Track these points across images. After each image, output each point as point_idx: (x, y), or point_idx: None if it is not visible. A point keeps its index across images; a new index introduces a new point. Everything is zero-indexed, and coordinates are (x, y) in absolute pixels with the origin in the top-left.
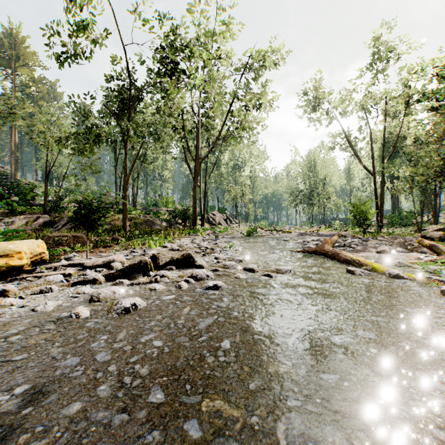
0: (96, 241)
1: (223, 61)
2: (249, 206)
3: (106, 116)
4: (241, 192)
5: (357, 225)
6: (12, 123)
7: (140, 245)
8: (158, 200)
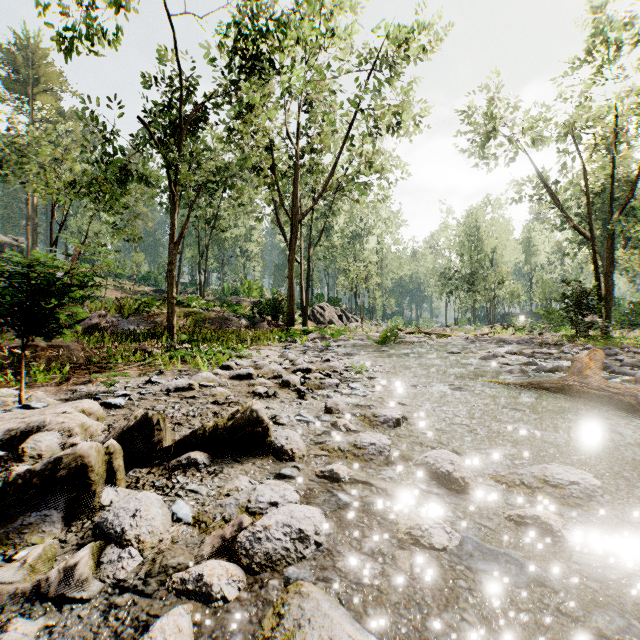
0: (106, 354)
1: (338, 42)
2: (376, 296)
3: (143, 144)
4: (365, 273)
5: (569, 325)
6: (19, 171)
7: (182, 363)
8: (239, 287)
